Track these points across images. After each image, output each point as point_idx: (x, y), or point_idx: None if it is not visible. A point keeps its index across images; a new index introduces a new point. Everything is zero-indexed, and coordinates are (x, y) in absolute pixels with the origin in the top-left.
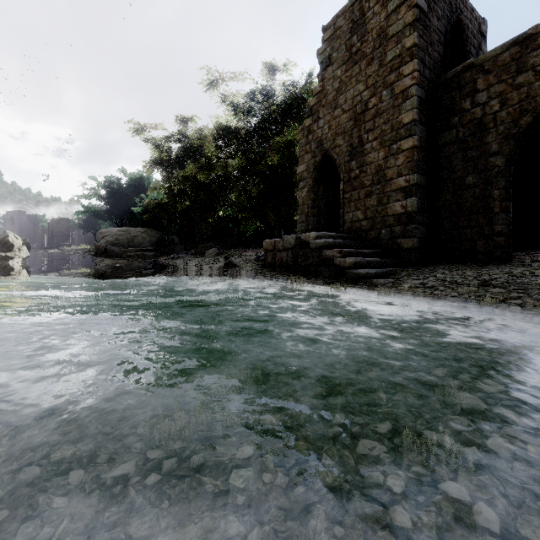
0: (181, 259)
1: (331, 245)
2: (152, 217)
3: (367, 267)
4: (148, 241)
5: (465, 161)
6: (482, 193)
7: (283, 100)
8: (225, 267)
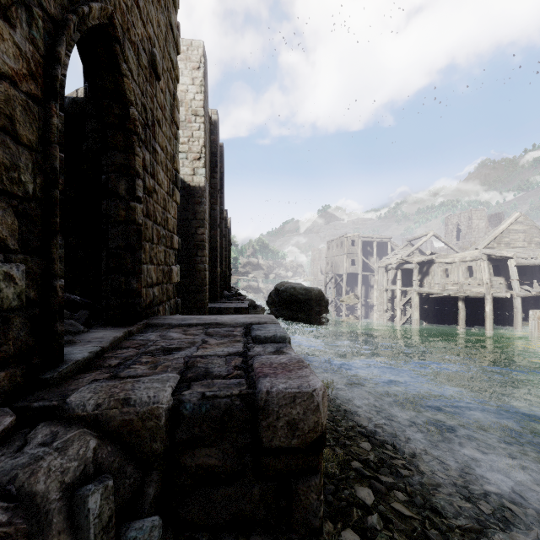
0: None
1: None
2: None
3: None
4: None
5: None
6: None
7: None
8: None
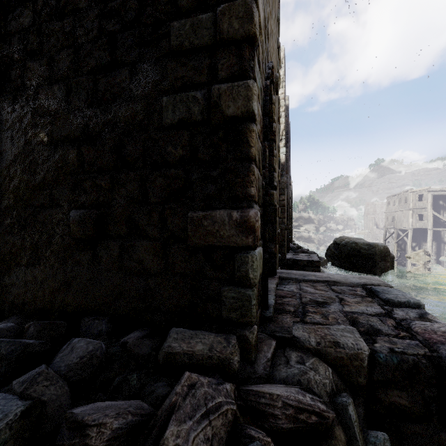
0: None
1: None
2: None
3: None
4: None
5: None
6: None
7: None
8: None
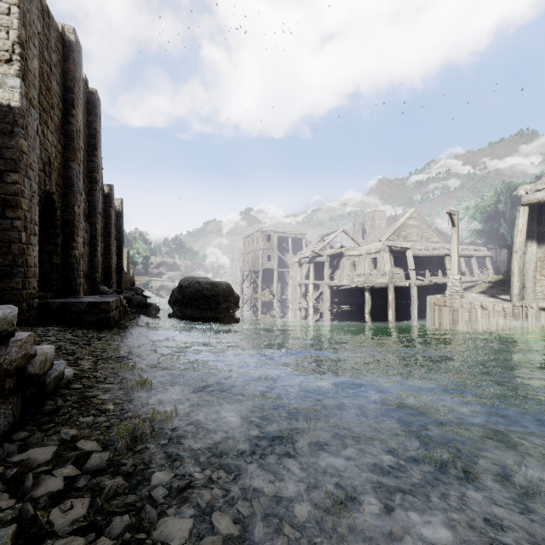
0: None
1: None
2: None
3: None
4: None
5: None
6: None
7: None
8: None
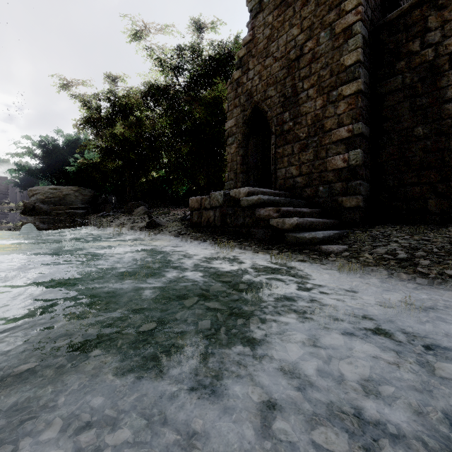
0: (109, 217)
1: (265, 202)
2: (86, 176)
3: (310, 230)
4: (81, 199)
5: (413, 110)
6: (434, 145)
7: (211, 56)
8: (148, 226)
